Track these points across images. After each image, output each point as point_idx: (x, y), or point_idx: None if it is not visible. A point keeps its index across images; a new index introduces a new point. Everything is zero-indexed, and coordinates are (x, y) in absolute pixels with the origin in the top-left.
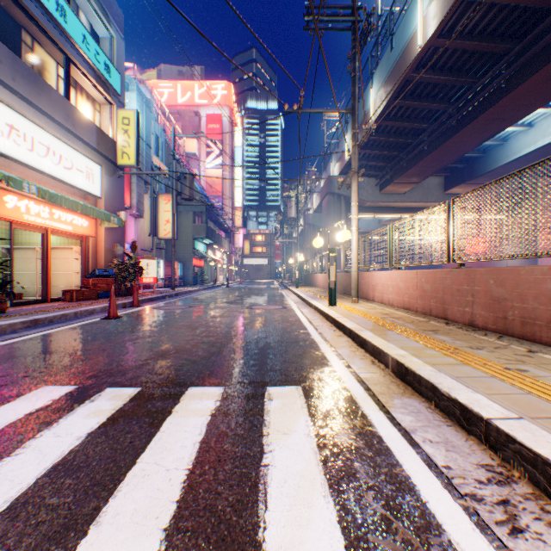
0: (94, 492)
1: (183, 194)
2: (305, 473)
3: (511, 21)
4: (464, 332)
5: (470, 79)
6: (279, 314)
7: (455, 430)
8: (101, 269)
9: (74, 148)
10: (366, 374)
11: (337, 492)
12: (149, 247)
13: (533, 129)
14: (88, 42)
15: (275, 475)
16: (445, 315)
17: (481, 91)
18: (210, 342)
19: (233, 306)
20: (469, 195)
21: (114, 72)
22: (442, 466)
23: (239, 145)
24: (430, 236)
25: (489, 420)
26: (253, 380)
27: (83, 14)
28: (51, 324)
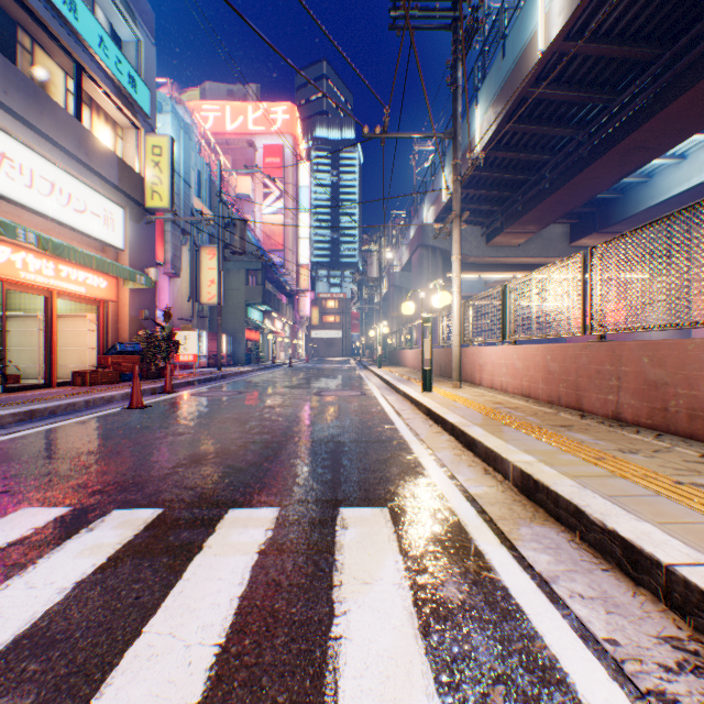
0: (69, 686)
1: (232, 246)
2: (396, 653)
3: (661, 19)
4: (608, 429)
5: (606, 96)
6: (356, 403)
7: (616, 578)
8: (123, 343)
9: (88, 185)
10: (478, 489)
11: (448, 688)
12: (188, 315)
13: (686, 162)
14: (106, 46)
15: (351, 656)
16: (579, 405)
17: (620, 111)
18: (263, 441)
19: (297, 392)
20: (614, 243)
21: (142, 87)
22: (604, 639)
23: (306, 185)
24: (551, 301)
25: (671, 567)
26: (320, 498)
27: (100, 10)
28: (52, 416)
